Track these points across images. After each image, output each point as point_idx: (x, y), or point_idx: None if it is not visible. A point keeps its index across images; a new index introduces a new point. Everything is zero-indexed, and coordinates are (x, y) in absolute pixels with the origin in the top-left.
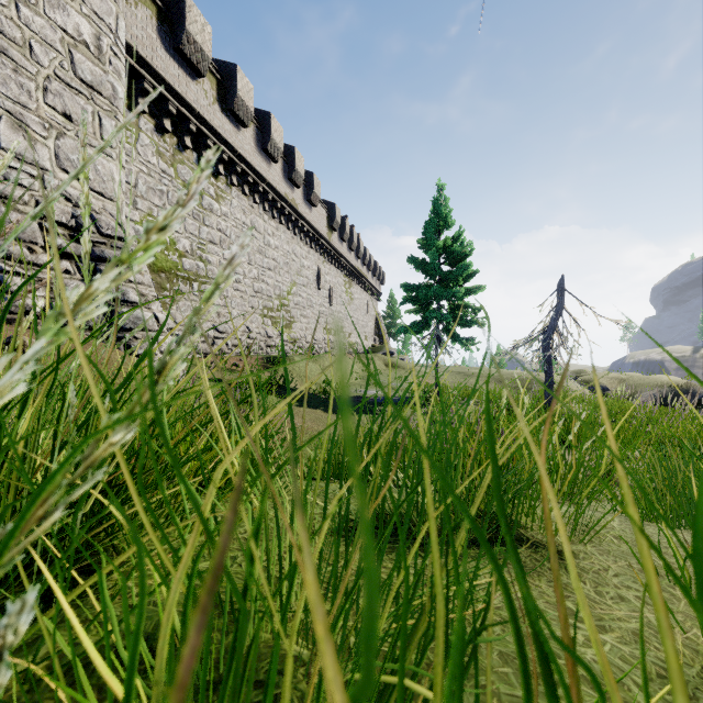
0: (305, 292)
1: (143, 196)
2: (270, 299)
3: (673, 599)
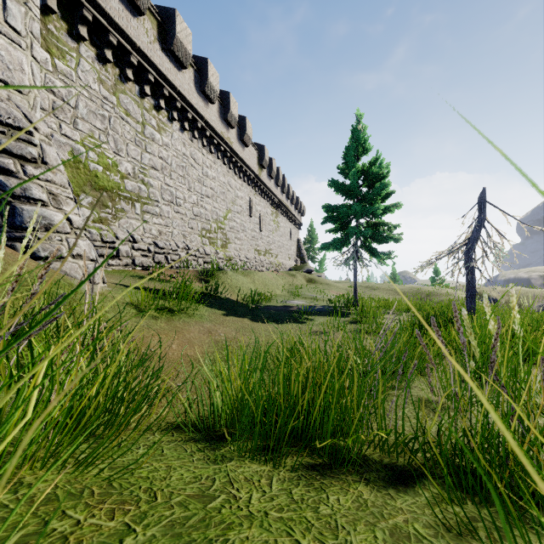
0: (239, 218)
1: (84, 118)
2: (208, 222)
3: None
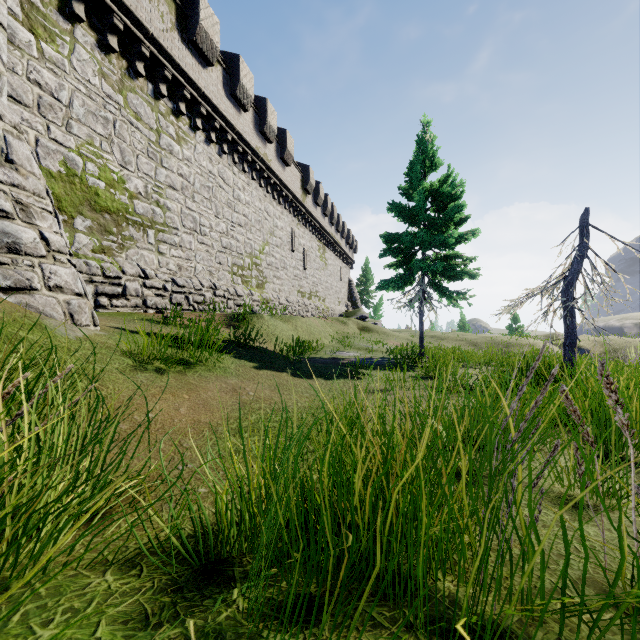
0: (279, 253)
1: (80, 119)
2: (241, 256)
3: None
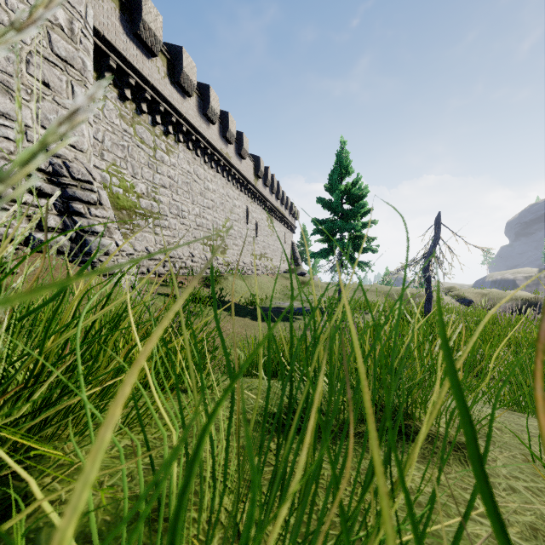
0: (237, 226)
1: (108, 149)
2: (209, 231)
3: None
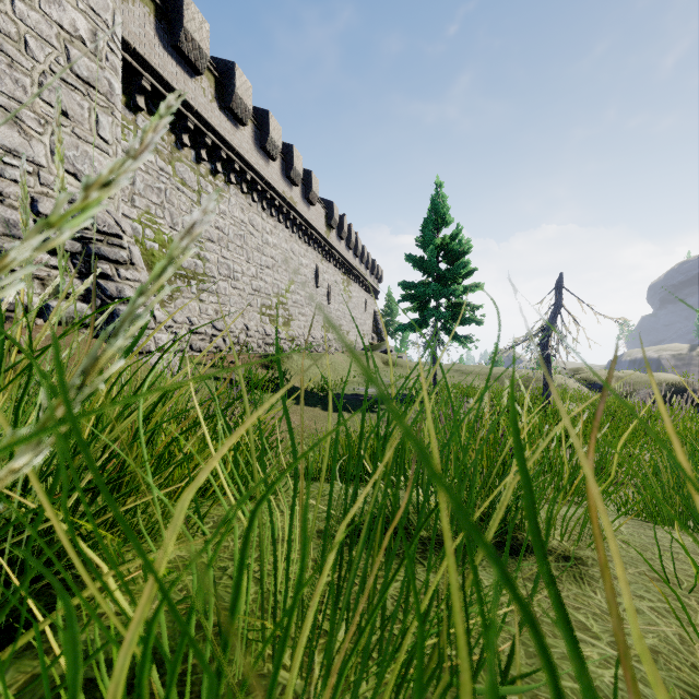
0: (304, 290)
1: (141, 193)
2: (268, 297)
3: (689, 610)
